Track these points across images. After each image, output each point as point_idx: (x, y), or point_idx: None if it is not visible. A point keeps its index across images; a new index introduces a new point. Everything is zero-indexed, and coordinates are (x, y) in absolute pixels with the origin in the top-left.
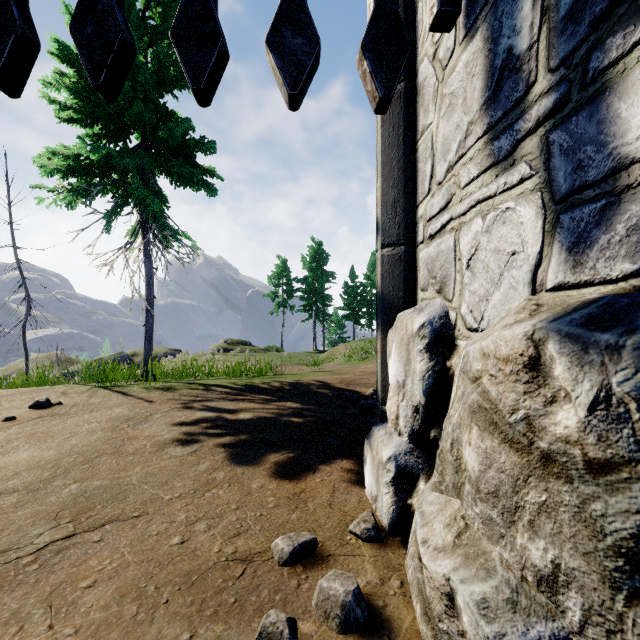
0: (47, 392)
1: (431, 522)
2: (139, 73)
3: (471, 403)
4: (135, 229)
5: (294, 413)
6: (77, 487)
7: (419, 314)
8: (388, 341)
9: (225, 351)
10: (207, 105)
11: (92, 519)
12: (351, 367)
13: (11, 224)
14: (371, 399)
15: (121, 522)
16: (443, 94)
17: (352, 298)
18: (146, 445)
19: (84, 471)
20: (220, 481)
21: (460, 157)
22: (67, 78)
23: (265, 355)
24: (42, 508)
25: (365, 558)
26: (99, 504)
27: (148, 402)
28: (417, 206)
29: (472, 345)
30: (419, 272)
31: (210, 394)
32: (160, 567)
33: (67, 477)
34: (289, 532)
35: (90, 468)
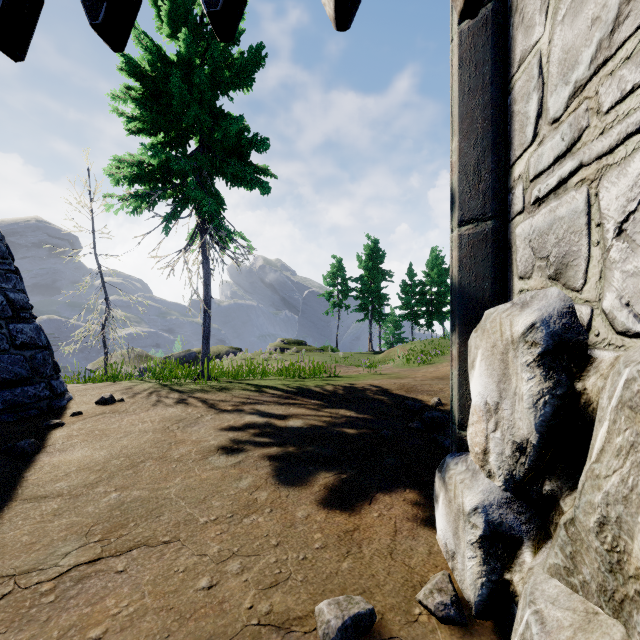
0: (115, 388)
1: None
2: (195, 75)
3: None
4: (194, 231)
5: (348, 423)
6: (116, 496)
7: (522, 310)
8: (469, 347)
9: (282, 350)
10: (229, 38)
11: (121, 540)
12: (410, 370)
13: (93, 233)
14: (436, 410)
15: (149, 548)
16: None
17: (410, 297)
18: (191, 451)
19: (127, 477)
20: (261, 504)
21: (600, 65)
22: (134, 92)
23: (320, 355)
24: (78, 519)
25: None
26: (132, 521)
27: (201, 402)
28: (511, 165)
29: None
30: (515, 254)
31: (261, 396)
32: (180, 622)
33: (110, 483)
34: (338, 590)
35: (133, 474)
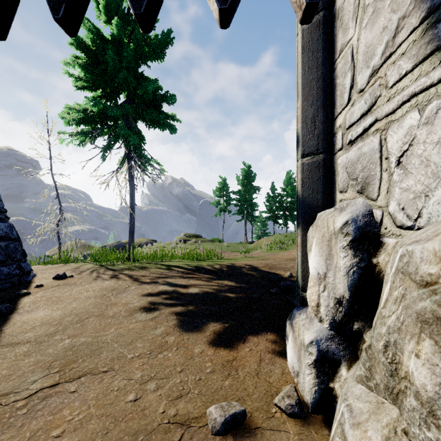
0: (66, 268)
1: (363, 425)
2: (123, 50)
3: (420, 311)
4: (123, 158)
5: (229, 290)
6: (69, 342)
7: (340, 213)
8: (308, 237)
9: (184, 241)
10: (149, 31)
11: (73, 371)
12: (272, 254)
13: (50, 159)
14: (289, 280)
15: (93, 376)
16: (365, 5)
17: (272, 205)
18: (121, 310)
19: (76, 329)
20: (170, 344)
21: (387, 57)
22: (80, 60)
23: (211, 244)
24: (42, 358)
25: (290, 435)
26: (81, 358)
27: (128, 277)
28: (335, 118)
29: (418, 244)
30: (337, 176)
31: (170, 272)
32: (115, 423)
33: (64, 333)
34: (222, 399)
35: (81, 327)
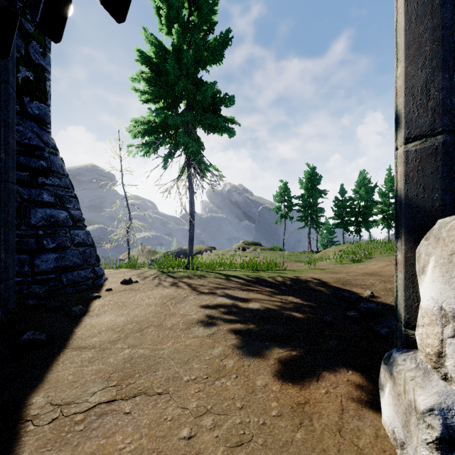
0: (133, 273)
1: None
2: (183, 57)
3: None
4: (183, 166)
5: (295, 308)
6: (128, 352)
7: None
8: (418, 253)
9: (243, 249)
10: None
11: (129, 387)
12: (343, 267)
13: (121, 171)
14: (369, 301)
15: (147, 396)
16: None
17: (342, 210)
18: (179, 322)
19: (136, 338)
20: (229, 370)
21: None
22: (145, 75)
23: (271, 253)
24: (103, 367)
25: None
26: (137, 373)
27: (187, 286)
28: None
29: None
30: None
31: (229, 283)
32: None
33: (125, 341)
34: None
35: (140, 336)
